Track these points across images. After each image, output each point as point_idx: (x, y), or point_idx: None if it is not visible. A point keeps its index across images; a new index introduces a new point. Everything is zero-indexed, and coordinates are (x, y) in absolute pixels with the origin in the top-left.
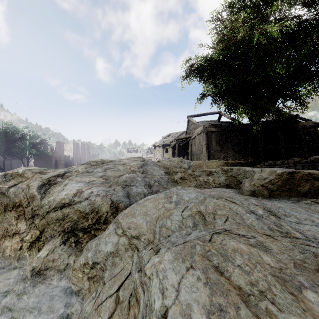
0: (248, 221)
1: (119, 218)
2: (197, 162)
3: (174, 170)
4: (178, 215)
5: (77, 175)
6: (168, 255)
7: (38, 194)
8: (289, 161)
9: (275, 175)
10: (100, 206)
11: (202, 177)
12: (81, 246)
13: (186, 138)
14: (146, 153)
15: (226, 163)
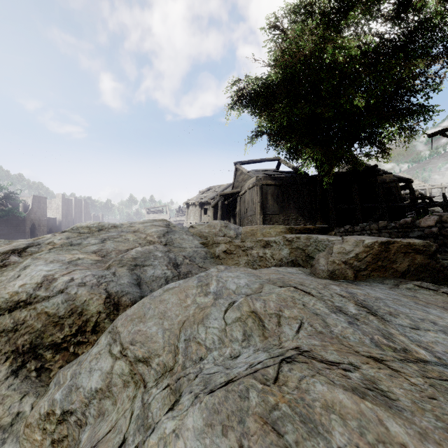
0: (337, 329)
1: (119, 324)
2: (248, 227)
3: (215, 240)
4: (218, 318)
5: (50, 249)
6: (194, 417)
7: None
8: (372, 225)
9: (363, 247)
10: (87, 302)
11: (255, 249)
12: (50, 377)
13: (233, 193)
14: (176, 215)
15: (289, 228)
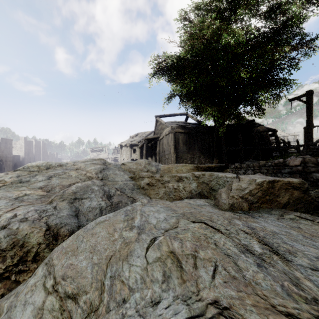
0: (249, 273)
1: (54, 256)
2: (165, 165)
3: (140, 175)
4: (140, 256)
5: (1, 187)
6: None
7: None
8: (255, 164)
9: (255, 185)
10: (28, 235)
11: (171, 183)
12: None
13: (154, 138)
14: (113, 153)
15: (196, 167)
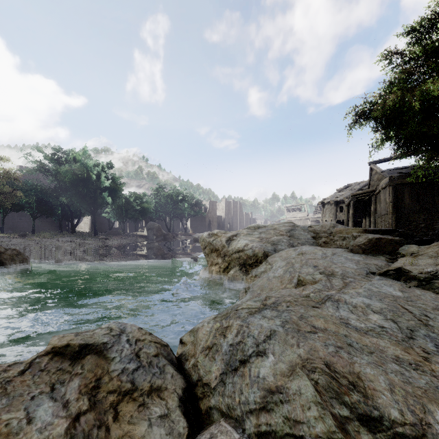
0: (317, 255)
1: (268, 259)
2: (338, 228)
3: (319, 235)
4: (294, 255)
5: (243, 235)
6: (280, 261)
7: (226, 244)
8: None
9: (367, 240)
10: (258, 253)
11: (338, 241)
12: (248, 273)
13: (366, 193)
14: (314, 212)
15: (364, 230)
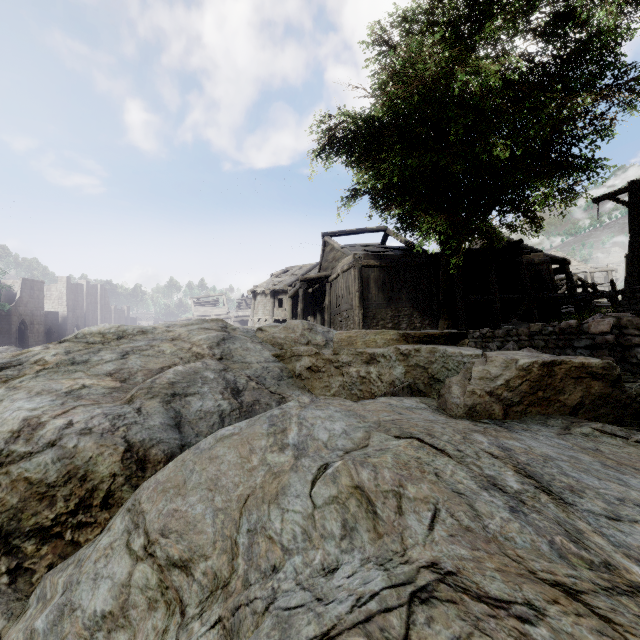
0: (494, 522)
1: (144, 497)
2: (343, 332)
3: (295, 351)
4: (301, 495)
5: (39, 372)
6: None
7: None
8: (521, 329)
9: (517, 370)
10: (94, 460)
11: (354, 366)
12: (32, 582)
13: (320, 278)
14: (238, 308)
15: (403, 335)
